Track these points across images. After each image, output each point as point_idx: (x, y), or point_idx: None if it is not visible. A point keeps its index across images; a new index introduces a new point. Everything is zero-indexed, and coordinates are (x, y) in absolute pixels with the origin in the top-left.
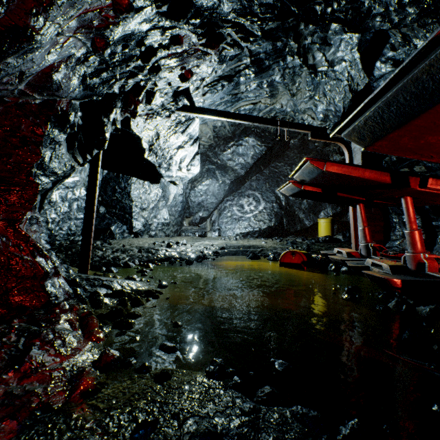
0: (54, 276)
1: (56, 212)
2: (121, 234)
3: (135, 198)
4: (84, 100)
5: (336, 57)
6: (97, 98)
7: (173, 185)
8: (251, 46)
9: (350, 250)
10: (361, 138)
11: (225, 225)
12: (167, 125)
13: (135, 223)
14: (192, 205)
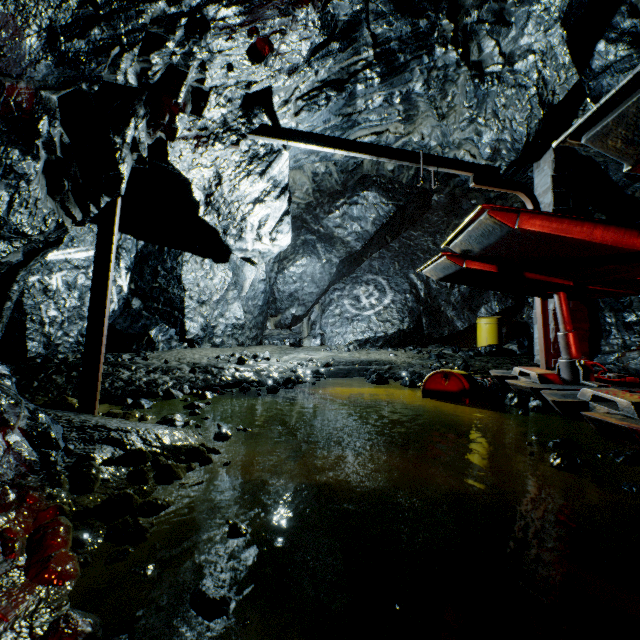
0: None
1: (57, 308)
2: (166, 342)
3: (188, 285)
4: (66, 92)
5: (518, 47)
6: (89, 88)
7: (250, 266)
8: (375, 26)
9: (544, 371)
10: (633, 140)
11: (331, 327)
12: (234, 160)
13: (190, 325)
14: (279, 296)
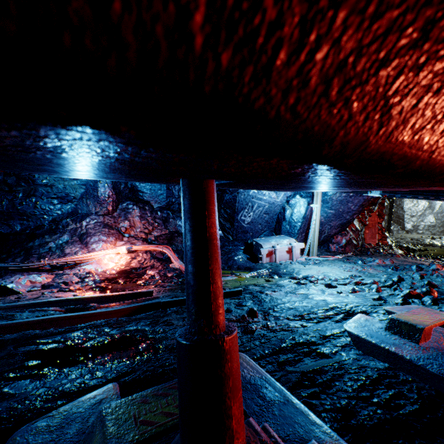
0: (388, 238)
1: None
2: (396, 231)
3: (406, 210)
4: None
5: None
6: None
7: None
8: None
9: None
10: None
11: None
12: None
13: (406, 225)
14: None
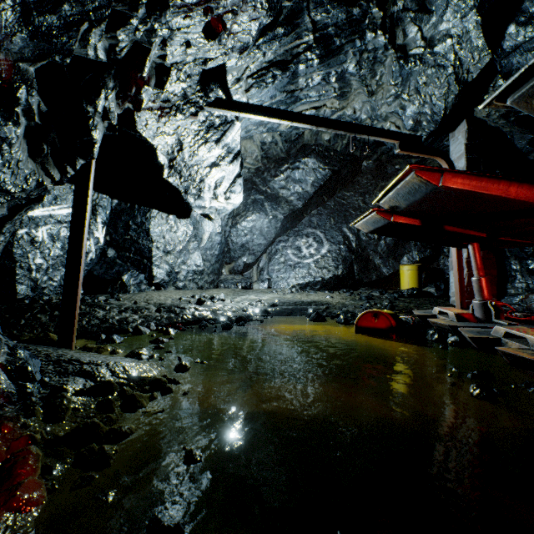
0: None
1: (42, 256)
2: (137, 285)
3: (155, 237)
4: (41, 64)
5: (438, 32)
6: (62, 60)
7: (208, 221)
8: (315, 14)
9: (460, 311)
10: None
11: (276, 273)
12: (193, 129)
13: (157, 271)
14: (233, 247)
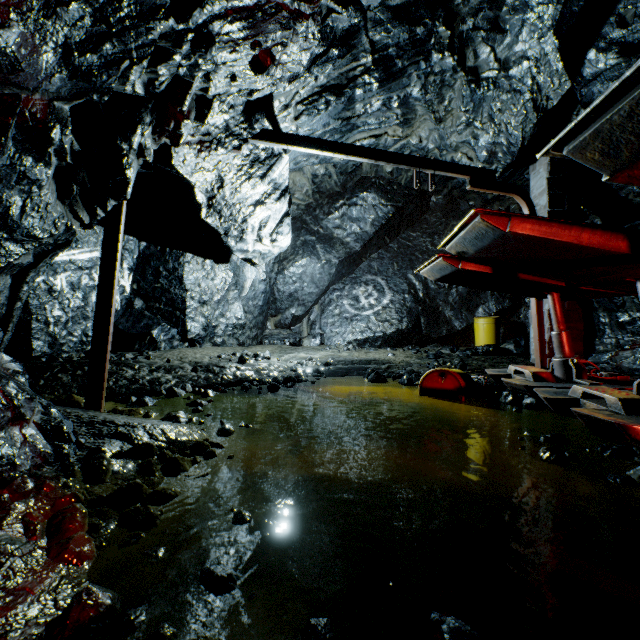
0: (12, 423)
1: (61, 308)
2: (168, 341)
3: (190, 285)
4: (77, 102)
5: (513, 53)
6: (100, 98)
7: (251, 267)
8: (374, 33)
9: (538, 369)
10: (609, 153)
11: (330, 327)
12: (236, 164)
13: (191, 325)
14: (279, 297)
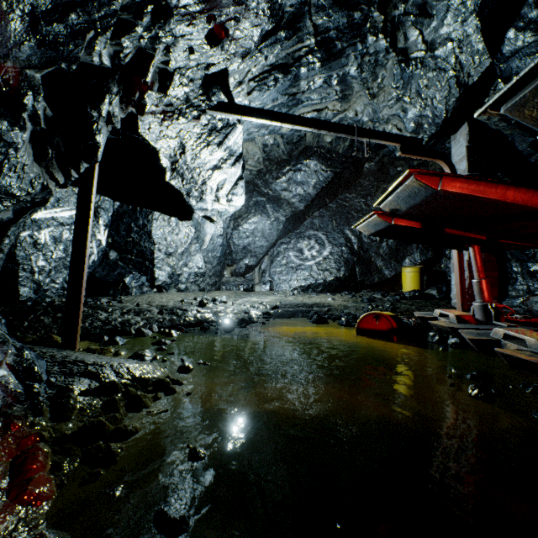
0: None
1: (45, 258)
2: (139, 287)
3: (157, 239)
4: (48, 71)
5: (438, 35)
6: (68, 67)
7: (210, 223)
8: (317, 18)
9: (461, 313)
10: None
11: (278, 275)
12: (196, 132)
13: (158, 274)
14: (235, 249)
